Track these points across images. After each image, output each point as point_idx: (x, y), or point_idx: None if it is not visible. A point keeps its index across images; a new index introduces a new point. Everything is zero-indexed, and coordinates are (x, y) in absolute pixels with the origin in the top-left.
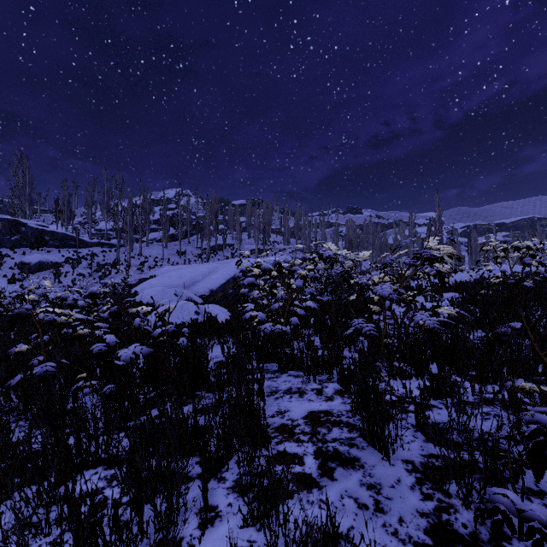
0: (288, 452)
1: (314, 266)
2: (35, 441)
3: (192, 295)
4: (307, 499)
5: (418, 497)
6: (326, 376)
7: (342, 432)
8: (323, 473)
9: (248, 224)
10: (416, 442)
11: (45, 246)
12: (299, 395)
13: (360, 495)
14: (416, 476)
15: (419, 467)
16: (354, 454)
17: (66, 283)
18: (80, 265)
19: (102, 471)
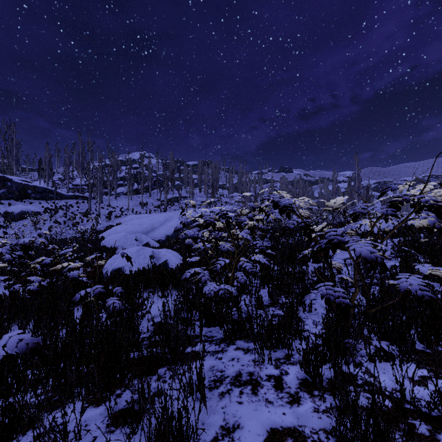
0: None
1: (265, 216)
2: None
3: (150, 240)
4: None
5: None
6: (283, 351)
7: None
8: None
9: (199, 180)
10: None
11: (28, 198)
12: (252, 389)
13: None
14: None
15: None
16: None
17: (44, 229)
18: (57, 214)
19: None
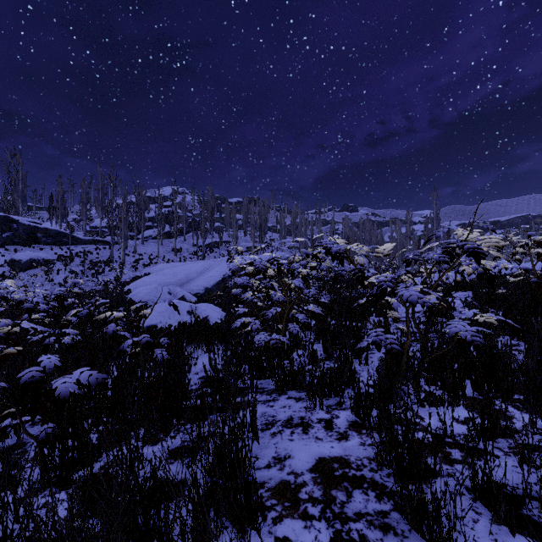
0: (291, 541)
1: (318, 263)
2: None
3: (186, 293)
4: None
5: None
6: (335, 399)
7: (367, 499)
8: None
9: (244, 221)
10: (481, 523)
11: (38, 243)
12: (303, 429)
13: None
14: None
15: None
16: None
17: (57, 281)
18: (73, 262)
19: None
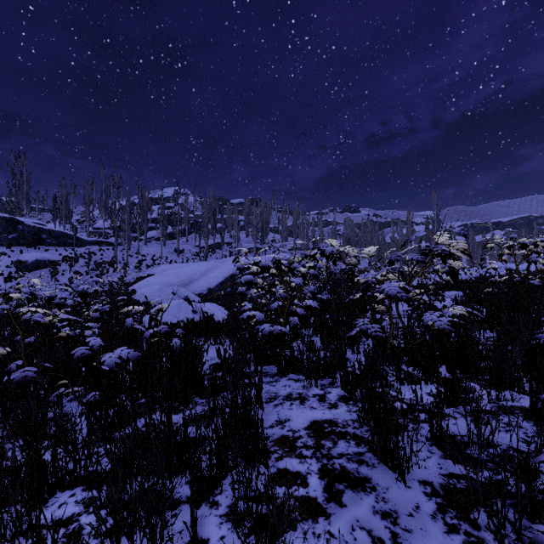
0: (289, 470)
1: (315, 263)
2: (3, 459)
3: (190, 293)
4: (312, 531)
5: (441, 529)
6: (329, 380)
7: (349, 445)
8: (330, 498)
9: (246, 222)
10: (433, 458)
11: (42, 244)
12: (300, 401)
13: (374, 526)
14: (437, 501)
15: (439, 490)
16: (364, 473)
17: (63, 281)
18: (78, 263)
19: (79, 492)
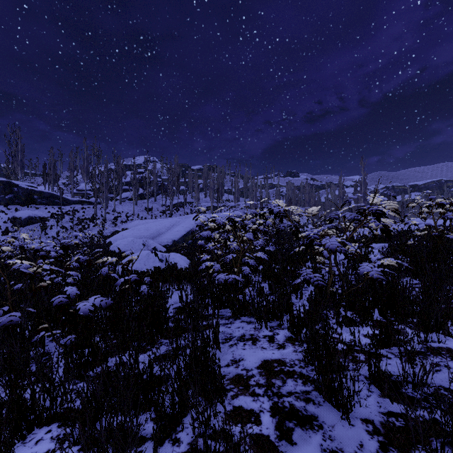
0: (244, 408)
1: (264, 220)
2: None
3: (157, 245)
4: None
5: None
6: (277, 322)
7: (296, 384)
8: (281, 435)
9: (204, 185)
10: (372, 397)
11: (34, 203)
12: (252, 342)
13: None
14: (379, 440)
15: (380, 429)
16: (311, 411)
17: (51, 234)
18: (64, 219)
19: (55, 429)
